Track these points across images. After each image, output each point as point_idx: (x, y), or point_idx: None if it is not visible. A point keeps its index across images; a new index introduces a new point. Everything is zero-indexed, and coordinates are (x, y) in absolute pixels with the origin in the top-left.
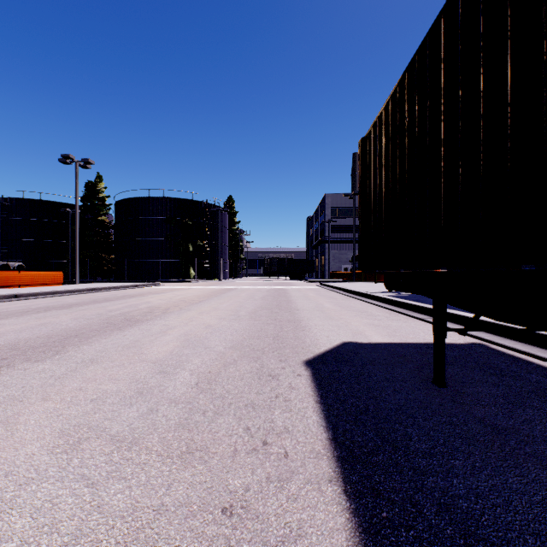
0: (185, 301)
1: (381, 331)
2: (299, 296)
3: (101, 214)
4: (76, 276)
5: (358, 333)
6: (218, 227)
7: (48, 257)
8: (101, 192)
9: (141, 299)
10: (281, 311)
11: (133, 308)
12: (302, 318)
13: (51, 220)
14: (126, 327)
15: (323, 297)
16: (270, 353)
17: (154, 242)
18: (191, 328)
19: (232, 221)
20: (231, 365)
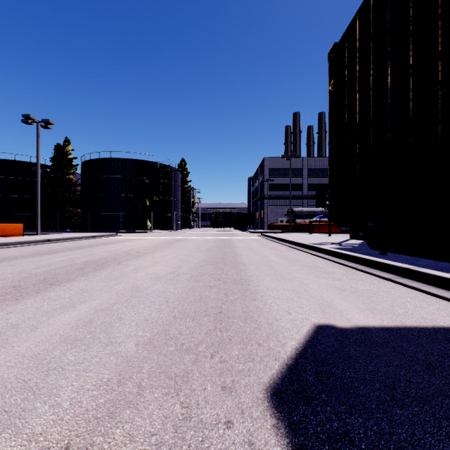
0: (129, 253)
1: (353, 300)
2: (243, 247)
3: (69, 173)
4: (37, 228)
5: (327, 305)
6: (172, 185)
7: (21, 211)
8: (69, 154)
9: (87, 251)
10: (226, 267)
11: (68, 262)
12: (250, 277)
13: (24, 178)
14: (28, 295)
15: (267, 248)
16: (207, 360)
17: (115, 197)
18: (110, 296)
19: (184, 180)
20: (125, 410)
